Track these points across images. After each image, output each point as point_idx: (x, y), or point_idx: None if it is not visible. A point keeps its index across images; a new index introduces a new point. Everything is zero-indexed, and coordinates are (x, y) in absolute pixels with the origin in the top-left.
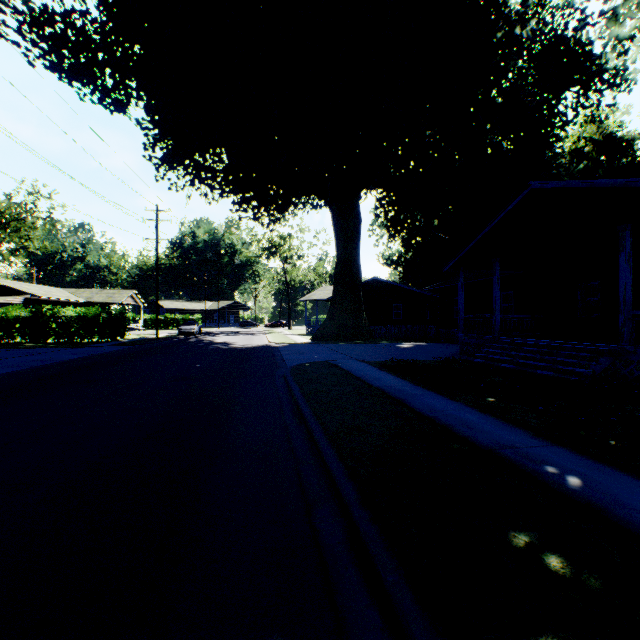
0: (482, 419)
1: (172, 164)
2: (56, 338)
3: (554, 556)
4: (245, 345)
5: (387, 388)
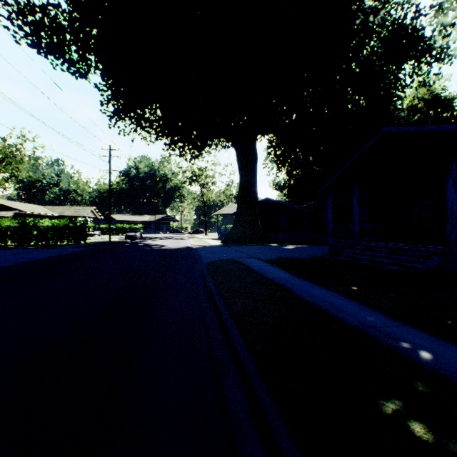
0: (349, 304)
1: (121, 116)
2: (37, 242)
3: (417, 422)
4: (173, 247)
5: (277, 279)
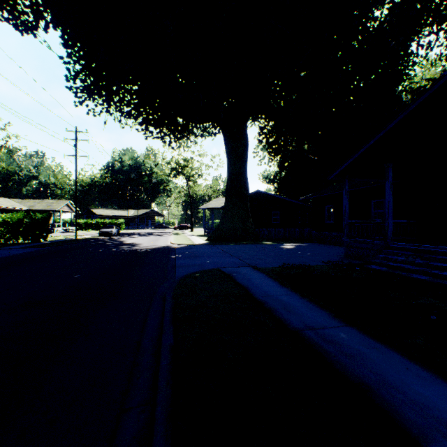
0: None
1: (90, 93)
2: None
3: None
4: (148, 246)
5: (312, 334)
